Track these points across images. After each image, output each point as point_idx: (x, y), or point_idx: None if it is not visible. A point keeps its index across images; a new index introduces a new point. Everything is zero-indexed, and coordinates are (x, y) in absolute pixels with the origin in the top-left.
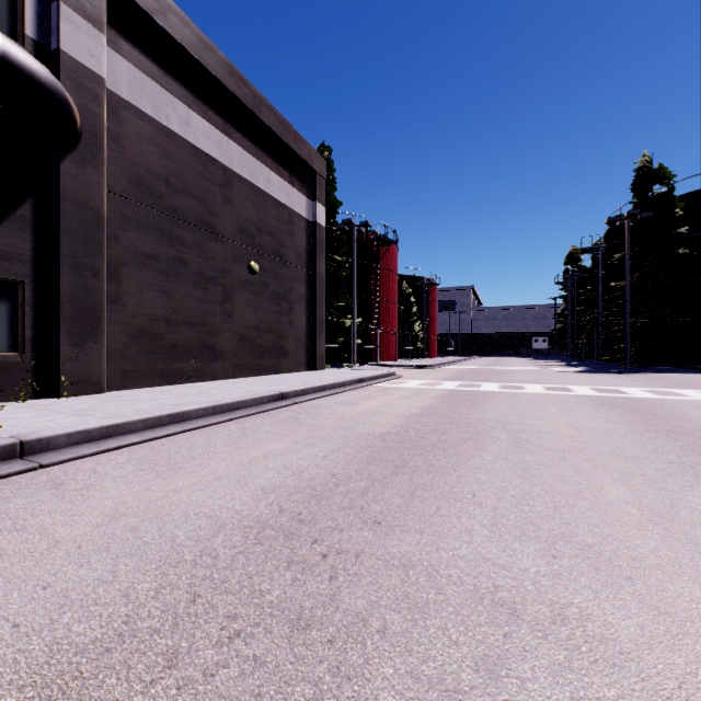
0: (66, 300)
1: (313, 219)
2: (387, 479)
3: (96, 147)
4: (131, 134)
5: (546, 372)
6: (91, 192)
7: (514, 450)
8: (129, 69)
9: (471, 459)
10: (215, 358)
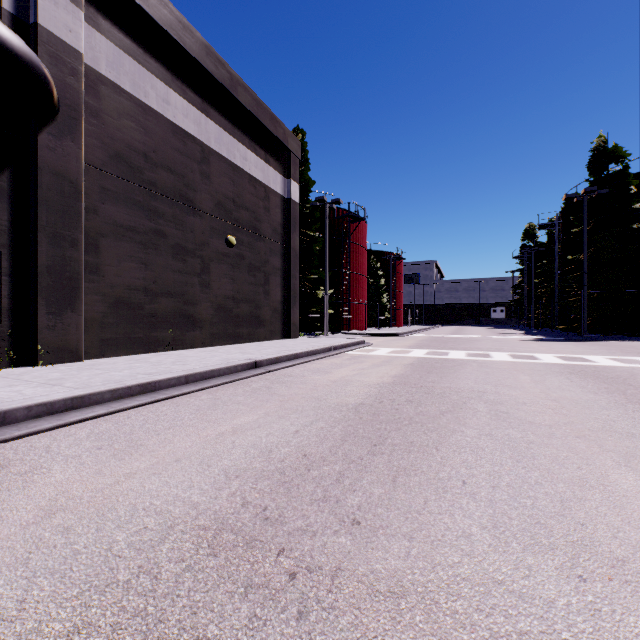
0: (43, 270)
1: (288, 196)
2: (364, 460)
3: (75, 120)
4: (111, 109)
5: (507, 341)
6: (69, 164)
7: (496, 425)
8: (108, 46)
9: (453, 435)
10: (193, 327)
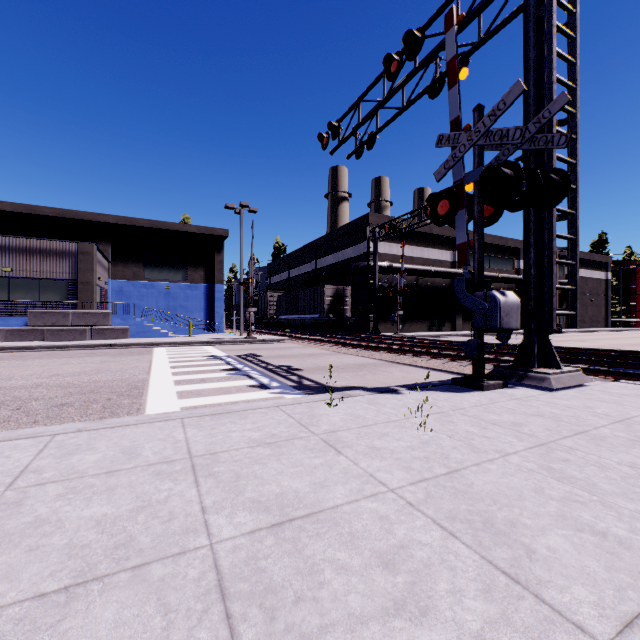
0: None
1: (607, 278)
2: None
3: None
4: None
5: None
6: None
7: None
8: None
9: None
10: (584, 323)
